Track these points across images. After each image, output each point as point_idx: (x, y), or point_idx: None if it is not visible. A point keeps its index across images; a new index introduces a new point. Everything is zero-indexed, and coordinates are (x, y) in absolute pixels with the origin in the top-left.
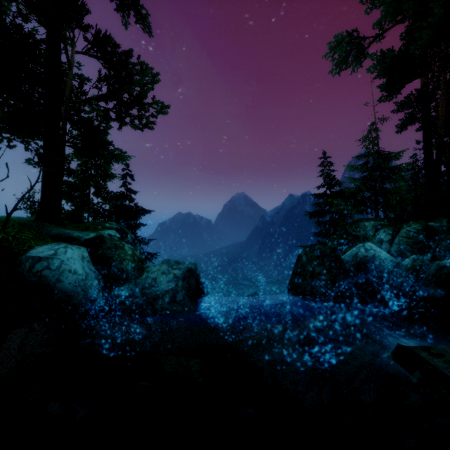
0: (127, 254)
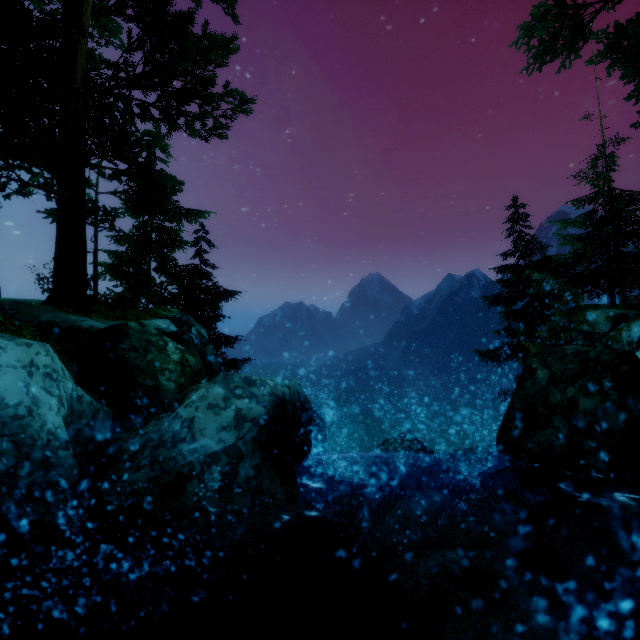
0: (169, 361)
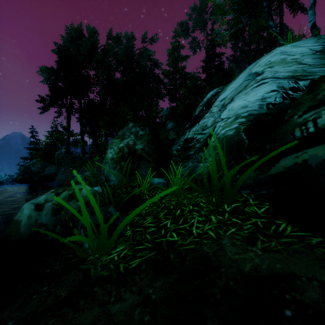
0: None
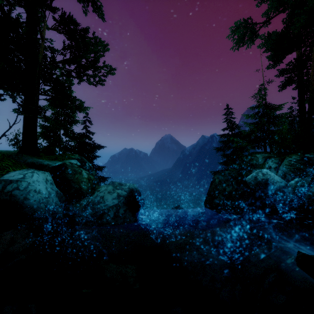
0: (84, 178)
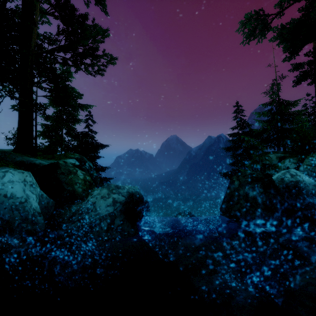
0: (79, 179)
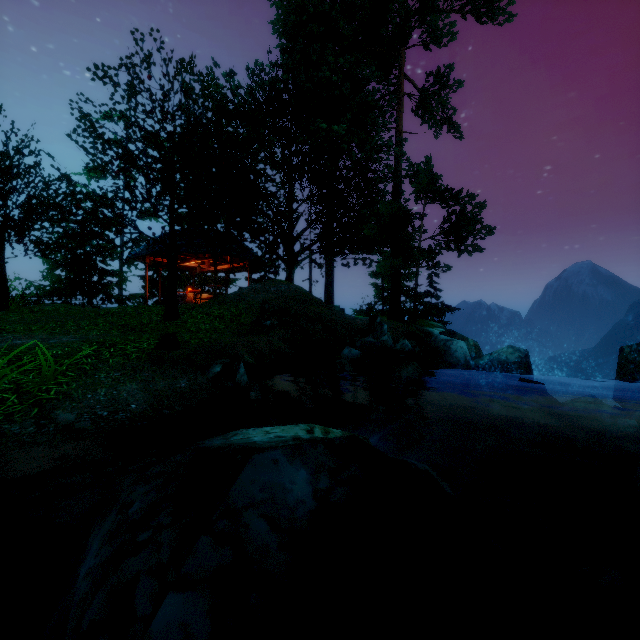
0: (470, 344)
